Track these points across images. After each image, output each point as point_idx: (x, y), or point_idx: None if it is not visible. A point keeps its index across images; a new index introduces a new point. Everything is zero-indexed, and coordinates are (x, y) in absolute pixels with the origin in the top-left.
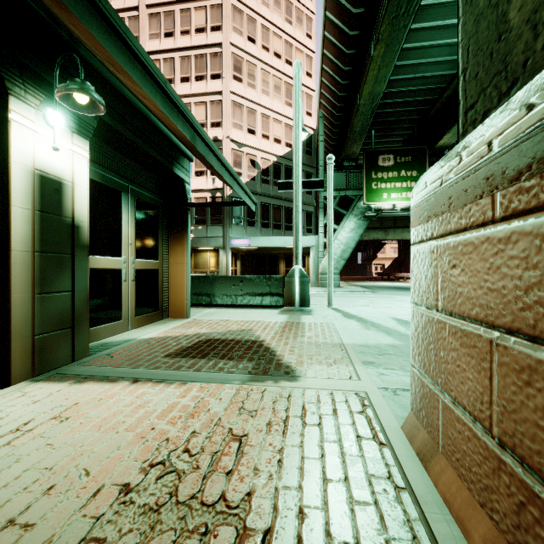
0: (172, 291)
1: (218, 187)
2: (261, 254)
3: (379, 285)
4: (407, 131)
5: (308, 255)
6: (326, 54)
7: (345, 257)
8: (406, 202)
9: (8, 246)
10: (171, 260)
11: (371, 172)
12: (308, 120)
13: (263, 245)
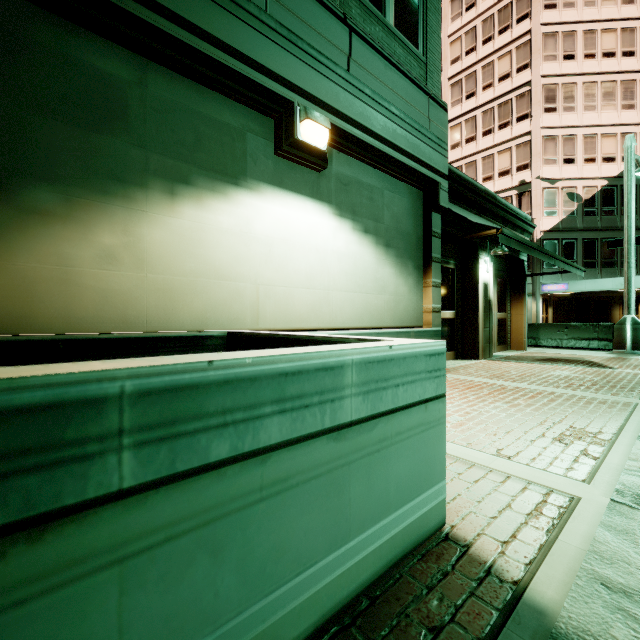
0: (513, 333)
1: None
2: (582, 298)
3: None
4: None
5: None
6: None
7: None
8: None
9: (479, 311)
10: (512, 312)
11: None
12: None
13: (587, 289)
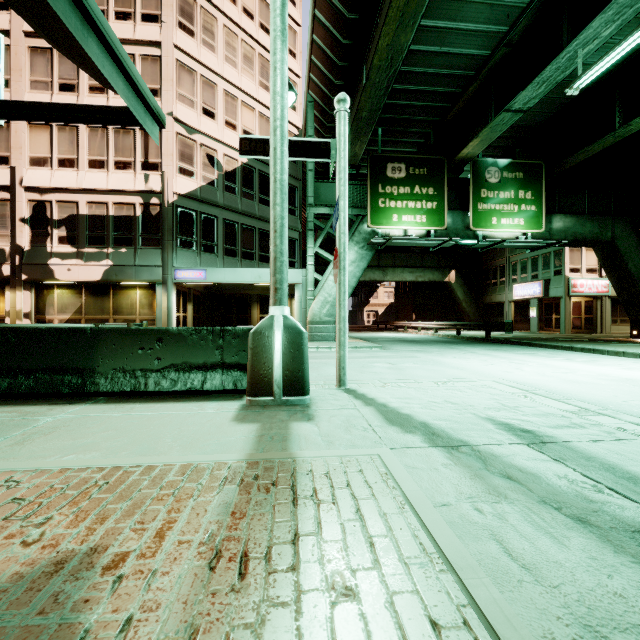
0: None
1: (155, 189)
2: (225, 295)
3: (381, 336)
4: (419, 138)
5: (292, 297)
6: None
7: None
8: (421, 228)
9: None
10: None
11: (377, 184)
12: (291, 114)
13: (227, 280)
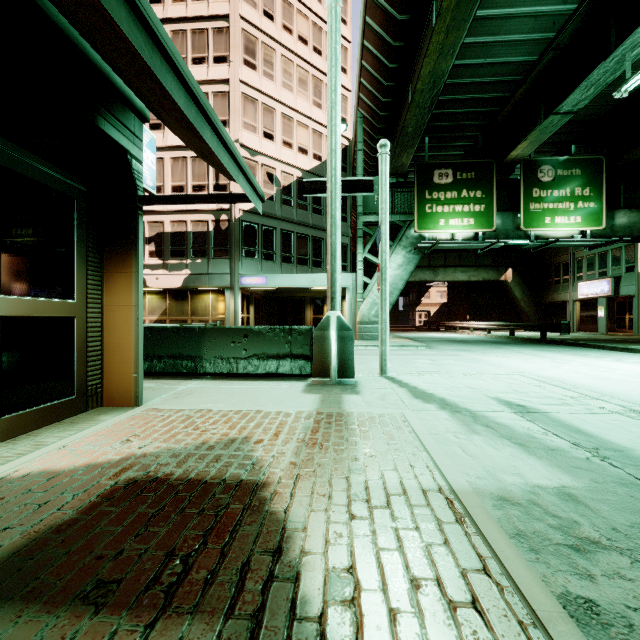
0: (108, 358)
1: (224, 207)
2: (282, 297)
3: (430, 336)
4: (467, 142)
5: (342, 299)
6: (370, 24)
7: (391, 302)
8: (469, 231)
9: None
10: (106, 300)
11: (424, 191)
12: None
13: (284, 285)
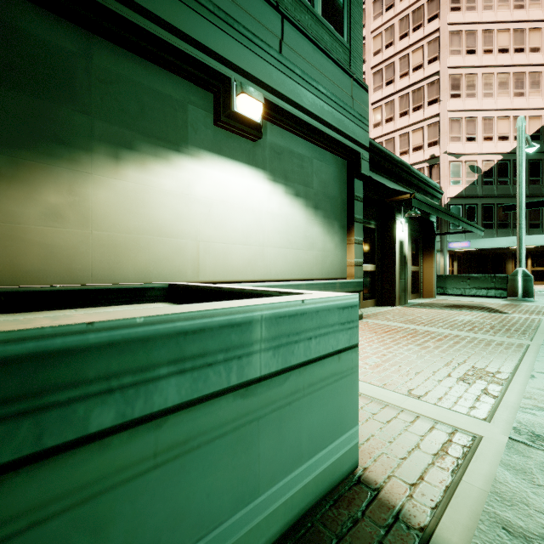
0: (424, 283)
1: None
2: (481, 254)
3: None
4: None
5: None
6: None
7: None
8: None
9: (395, 265)
10: (424, 266)
11: None
12: None
13: (485, 246)
